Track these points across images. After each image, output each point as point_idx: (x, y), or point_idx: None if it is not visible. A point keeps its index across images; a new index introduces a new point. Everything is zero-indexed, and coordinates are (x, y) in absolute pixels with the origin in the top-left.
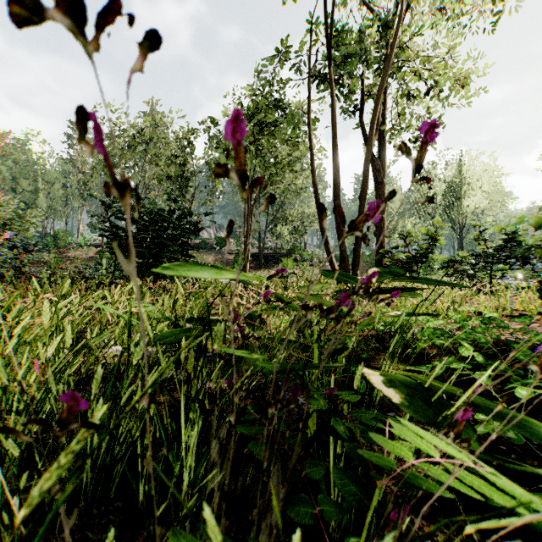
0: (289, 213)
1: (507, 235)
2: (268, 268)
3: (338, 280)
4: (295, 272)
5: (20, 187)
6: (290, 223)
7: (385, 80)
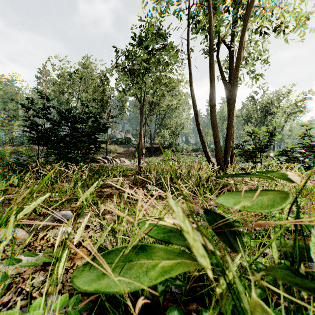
0: (168, 123)
1: None
2: (156, 155)
3: None
4: (173, 158)
5: (8, 107)
6: (170, 129)
7: (250, 3)
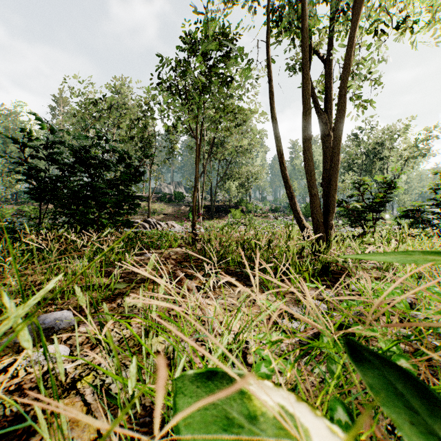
0: (236, 171)
1: None
2: (218, 217)
3: None
4: (242, 221)
5: (10, 150)
6: (238, 180)
7: None
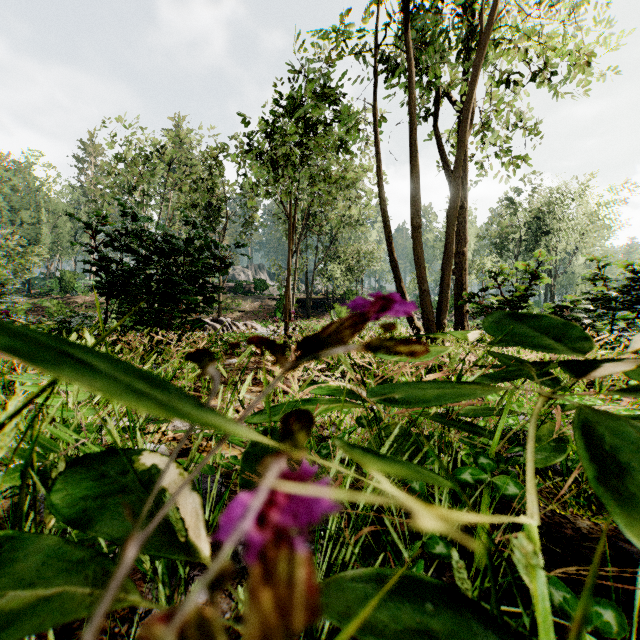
0: (342, 250)
1: (634, 272)
2: (317, 316)
3: (516, 344)
4: None
5: (20, 219)
6: (344, 263)
7: (484, 48)
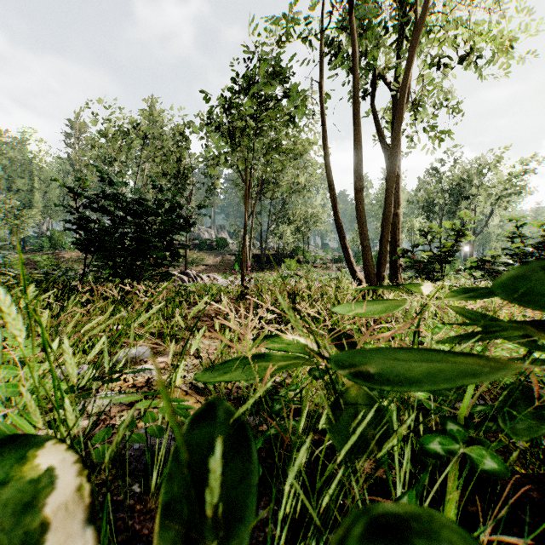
0: (292, 213)
1: None
2: (270, 269)
3: (520, 304)
4: (299, 273)
5: (16, 186)
6: (293, 223)
7: (419, 30)
